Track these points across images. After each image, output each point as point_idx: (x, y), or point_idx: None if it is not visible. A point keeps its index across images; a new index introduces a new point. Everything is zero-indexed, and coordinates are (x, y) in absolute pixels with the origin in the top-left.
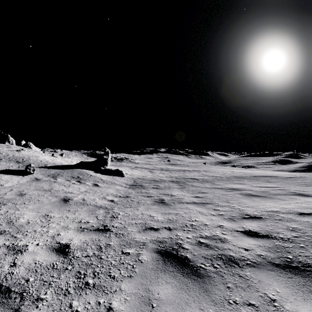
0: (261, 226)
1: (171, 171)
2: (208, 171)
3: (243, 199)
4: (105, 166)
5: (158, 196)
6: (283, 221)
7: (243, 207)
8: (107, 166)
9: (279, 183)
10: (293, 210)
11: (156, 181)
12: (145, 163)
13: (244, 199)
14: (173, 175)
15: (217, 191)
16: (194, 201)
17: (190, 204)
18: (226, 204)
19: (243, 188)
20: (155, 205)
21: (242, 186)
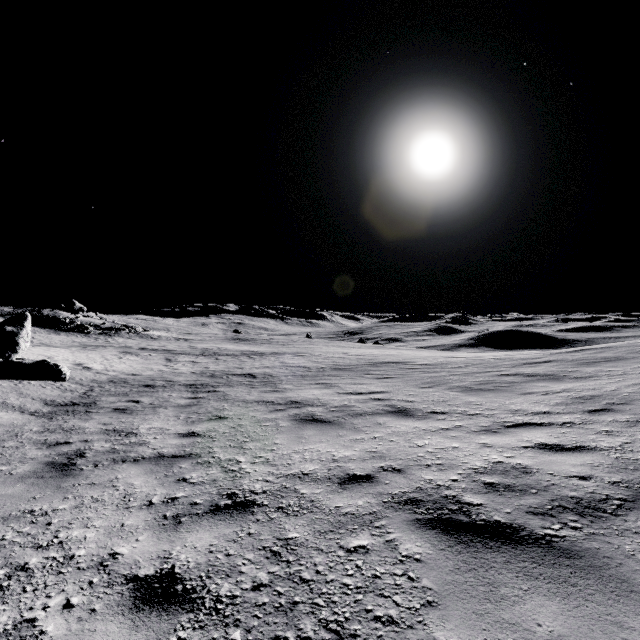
0: (219, 544)
1: (220, 358)
2: (301, 354)
3: (283, 435)
4: (9, 354)
5: (84, 442)
6: (290, 512)
7: (255, 464)
8: (19, 353)
9: (394, 380)
10: (342, 467)
11: (151, 386)
12: (175, 338)
13: (286, 433)
14: (212, 368)
15: (252, 413)
16: (162, 451)
17: (137, 466)
18: (228, 457)
19: (313, 399)
20: (27, 480)
21: (319, 393)
